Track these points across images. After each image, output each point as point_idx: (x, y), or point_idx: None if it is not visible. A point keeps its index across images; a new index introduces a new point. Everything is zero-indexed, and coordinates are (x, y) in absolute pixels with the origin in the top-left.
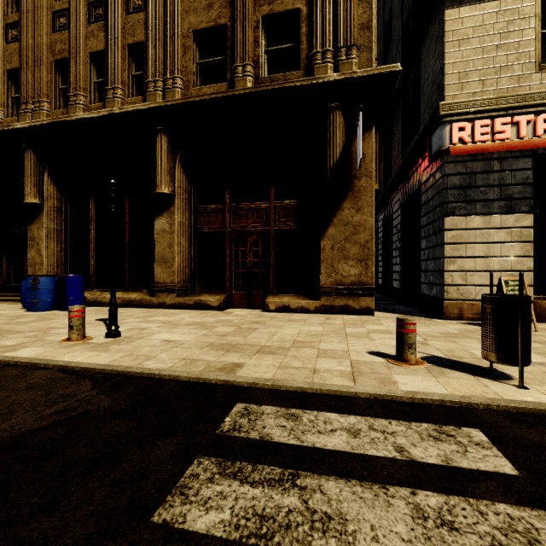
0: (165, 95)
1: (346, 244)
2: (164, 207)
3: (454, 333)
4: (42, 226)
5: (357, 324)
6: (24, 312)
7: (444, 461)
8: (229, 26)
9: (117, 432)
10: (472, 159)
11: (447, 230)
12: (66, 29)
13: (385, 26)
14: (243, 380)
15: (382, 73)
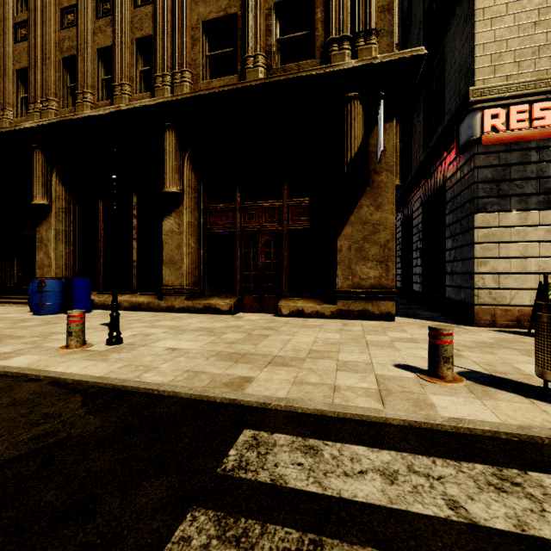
0: (173, 90)
1: (365, 244)
2: (172, 207)
3: (489, 342)
4: (50, 227)
5: (377, 331)
6: (30, 316)
7: (518, 526)
8: (240, 15)
9: (98, 467)
10: (506, 149)
11: (477, 228)
12: (74, 26)
13: (403, 16)
14: (252, 399)
15: (405, 58)
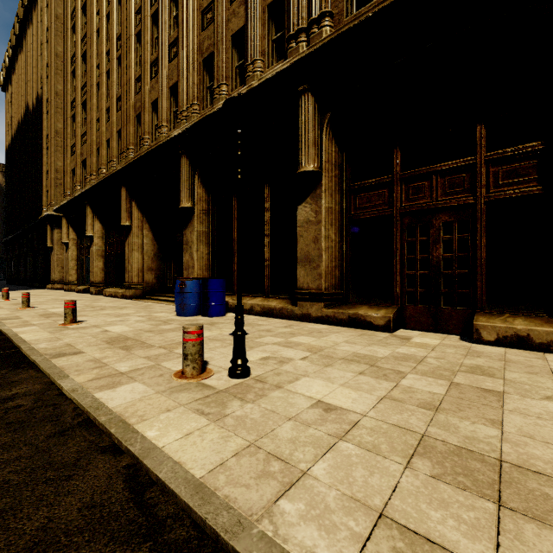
0: (309, 44)
1: None
2: (308, 191)
3: None
4: (193, 230)
5: None
6: (174, 316)
7: None
8: None
9: None
10: None
11: None
12: (212, 23)
13: None
14: None
15: None
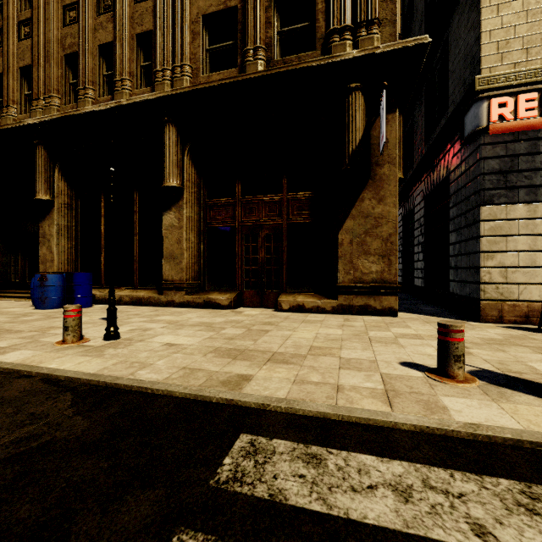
0: (173, 85)
1: (367, 238)
2: (172, 201)
3: (498, 339)
4: (53, 223)
5: (380, 327)
6: (32, 310)
7: None
8: (240, 7)
9: (80, 477)
10: (514, 139)
11: (484, 221)
12: (76, 22)
13: (405, 9)
14: (250, 399)
15: (408, 47)
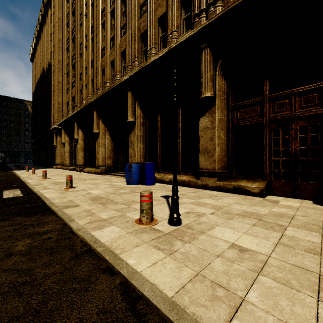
0: (207, 18)
1: None
2: (206, 109)
3: None
4: (135, 134)
5: None
6: (125, 184)
7: None
8: None
9: None
10: None
11: None
12: (146, 12)
13: None
14: None
15: None
